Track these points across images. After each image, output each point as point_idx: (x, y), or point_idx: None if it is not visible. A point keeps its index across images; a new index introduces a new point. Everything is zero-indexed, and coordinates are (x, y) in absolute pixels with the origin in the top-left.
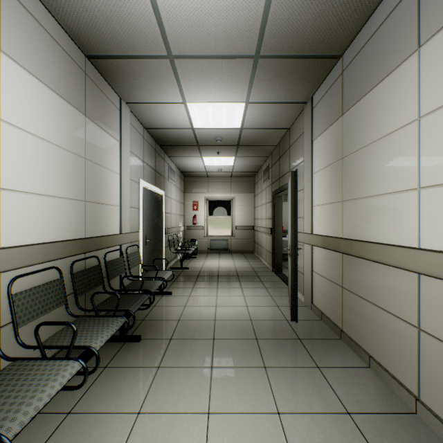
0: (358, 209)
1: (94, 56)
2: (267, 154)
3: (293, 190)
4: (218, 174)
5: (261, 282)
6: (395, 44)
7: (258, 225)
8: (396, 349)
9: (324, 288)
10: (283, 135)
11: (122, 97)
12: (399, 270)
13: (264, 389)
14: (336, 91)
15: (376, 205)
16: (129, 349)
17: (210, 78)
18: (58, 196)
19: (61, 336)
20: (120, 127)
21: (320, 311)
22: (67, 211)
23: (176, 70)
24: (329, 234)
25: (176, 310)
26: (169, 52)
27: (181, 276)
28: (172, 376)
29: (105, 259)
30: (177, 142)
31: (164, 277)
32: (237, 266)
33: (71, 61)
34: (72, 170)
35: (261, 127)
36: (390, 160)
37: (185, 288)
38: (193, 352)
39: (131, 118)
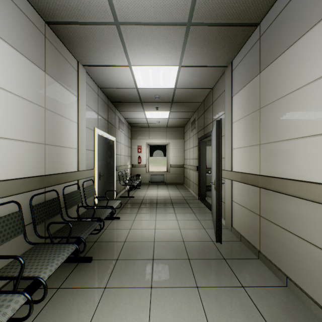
0: (275, 151)
1: (52, 22)
2: (194, 109)
3: (217, 136)
4: (157, 125)
5: (190, 208)
6: (313, 5)
7: (187, 163)
8: (315, 275)
9: (243, 215)
10: (207, 94)
11: (79, 61)
12: (317, 205)
13: (197, 310)
14: (254, 53)
15: (293, 147)
16: (81, 270)
17: (150, 44)
18: (18, 139)
19: (14, 265)
20: (77, 84)
21: (239, 234)
22: (27, 152)
23: (122, 36)
24: (247, 171)
25: (123, 232)
26: (116, 19)
27: (128, 203)
28: (116, 297)
29: (63, 192)
30: (125, 99)
31: (113, 205)
32: (171, 195)
33: (31, 24)
34: (32, 117)
35: (190, 87)
36: (308, 107)
37: (131, 214)
38: (135, 272)
39: (87, 78)
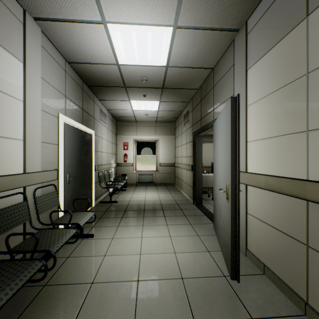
0: None
1: None
2: (188, 98)
3: (233, 120)
4: (145, 119)
5: (186, 217)
6: None
7: (178, 162)
8: None
9: (268, 237)
10: (206, 76)
11: (25, 8)
12: None
13: None
14: None
15: None
16: None
17: None
18: None
19: None
20: (23, 44)
21: (262, 263)
22: None
23: None
24: (277, 173)
25: (93, 263)
26: None
27: (109, 211)
28: None
29: None
30: (104, 82)
31: (80, 222)
32: (162, 198)
33: None
34: None
35: (186, 64)
36: None
37: (110, 228)
38: None
39: (46, 42)
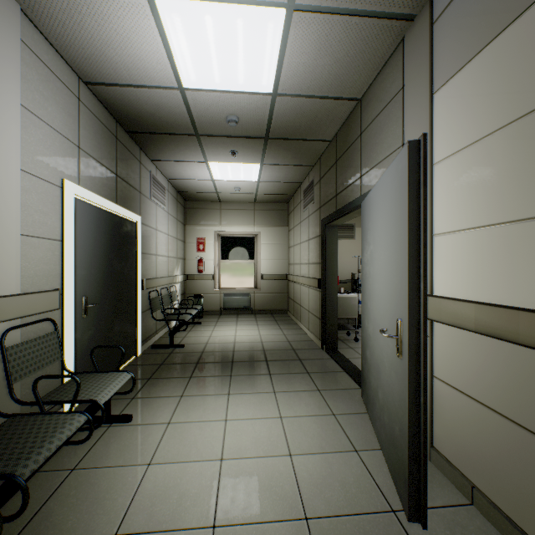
0: None
1: None
2: (313, 159)
3: (413, 189)
4: (235, 197)
5: (309, 376)
6: None
7: (295, 273)
8: None
9: (481, 429)
10: (346, 116)
11: None
12: None
13: None
14: None
15: None
16: None
17: None
18: None
19: None
20: None
21: (467, 481)
22: None
23: None
24: (504, 300)
25: (123, 484)
26: None
27: (167, 365)
28: None
29: None
30: (158, 125)
31: (100, 397)
32: (265, 338)
33: None
34: None
35: (311, 91)
36: None
37: (166, 400)
38: None
39: (33, 36)
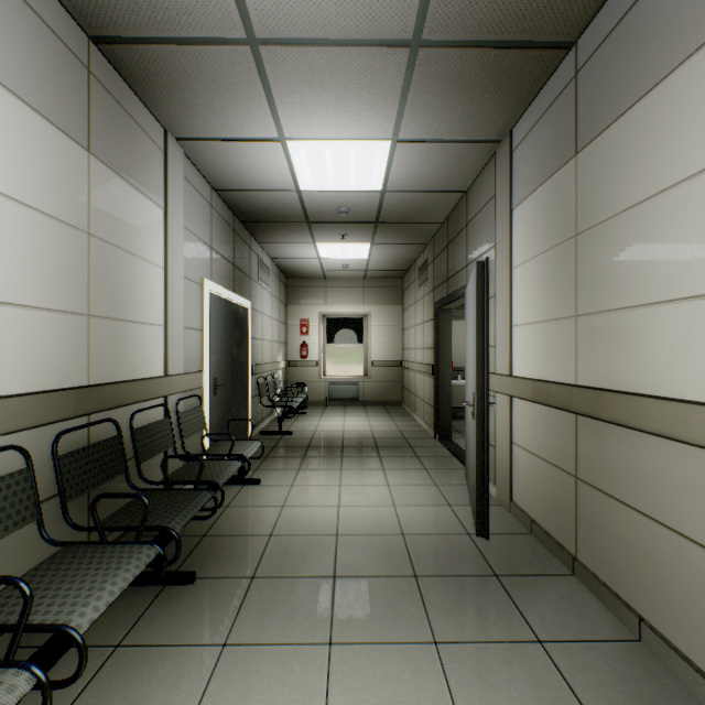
0: (611, 330)
1: (106, 38)
2: (426, 238)
3: (480, 297)
4: (342, 273)
5: (418, 459)
6: None
7: (409, 359)
8: None
9: (536, 475)
10: (455, 204)
11: (167, 128)
12: None
13: (437, 699)
14: (563, 111)
15: (656, 322)
16: (169, 603)
17: (328, 89)
18: (24, 305)
19: (11, 598)
20: (164, 181)
21: (529, 518)
22: (46, 334)
23: (265, 72)
24: (546, 377)
25: (267, 514)
26: (250, 31)
27: (279, 447)
28: (249, 667)
29: (132, 424)
30: (272, 216)
31: (245, 453)
32: (375, 428)
33: (56, 41)
34: (58, 254)
35: (417, 188)
36: (691, 230)
37: (285, 471)
38: (294, 608)
39: (188, 168)
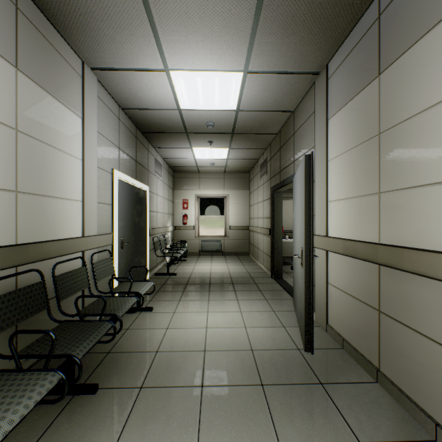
0: (410, 203)
1: None
2: (265, 145)
3: (307, 180)
4: (210, 169)
5: (260, 292)
6: None
7: (254, 225)
8: None
9: (346, 307)
10: (285, 120)
11: (84, 60)
12: None
13: None
14: (368, 44)
15: None
16: (75, 411)
17: (198, 29)
18: None
19: None
20: (81, 98)
21: (341, 337)
22: None
23: (152, 15)
24: (355, 237)
25: (155, 335)
26: None
27: (167, 284)
28: None
29: (53, 272)
30: (162, 128)
31: (140, 291)
32: (232, 270)
33: None
34: None
35: (260, 108)
36: None
37: (170, 302)
38: (171, 415)
39: (101, 91)
